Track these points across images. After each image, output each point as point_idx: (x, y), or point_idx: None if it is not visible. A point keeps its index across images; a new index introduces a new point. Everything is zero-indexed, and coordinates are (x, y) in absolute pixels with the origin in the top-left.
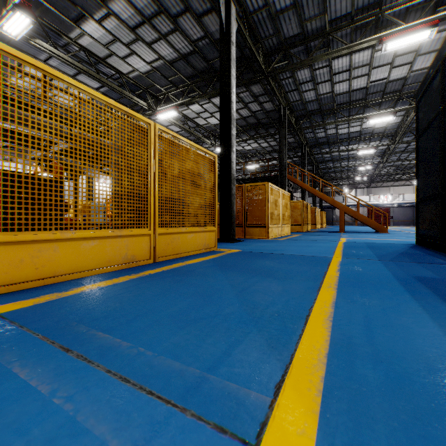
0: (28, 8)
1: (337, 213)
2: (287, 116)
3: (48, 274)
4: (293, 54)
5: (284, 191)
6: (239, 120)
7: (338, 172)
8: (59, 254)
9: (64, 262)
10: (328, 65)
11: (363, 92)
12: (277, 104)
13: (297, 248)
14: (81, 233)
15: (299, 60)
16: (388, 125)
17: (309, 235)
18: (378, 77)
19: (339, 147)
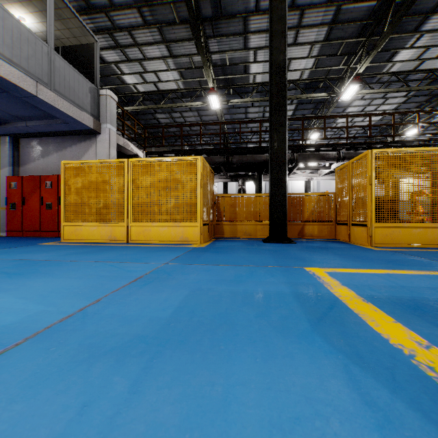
0: (357, 79)
1: None
2: None
3: (396, 242)
4: None
5: None
6: None
7: None
8: (401, 234)
9: (403, 238)
10: None
11: None
12: None
13: None
14: (412, 224)
15: None
16: None
17: None
18: None
19: None
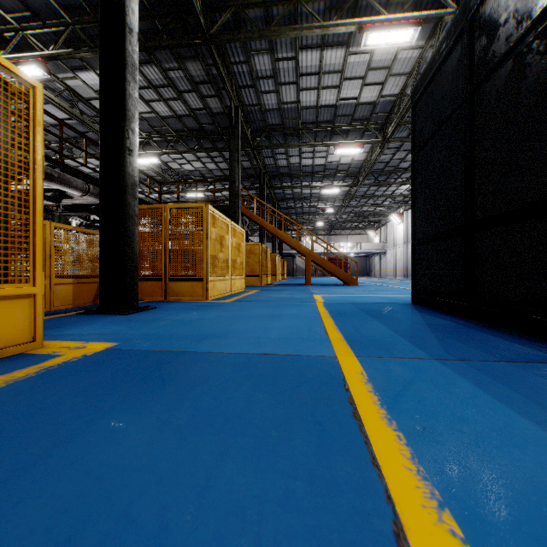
0: None
1: (298, 262)
2: (241, 122)
3: None
4: (249, 16)
5: (235, 225)
6: (171, 120)
7: (299, 214)
8: None
9: None
10: (295, 58)
11: (332, 111)
12: (226, 103)
13: (254, 324)
14: None
15: (257, 28)
16: (352, 163)
17: (271, 290)
18: (349, 94)
19: (302, 182)
